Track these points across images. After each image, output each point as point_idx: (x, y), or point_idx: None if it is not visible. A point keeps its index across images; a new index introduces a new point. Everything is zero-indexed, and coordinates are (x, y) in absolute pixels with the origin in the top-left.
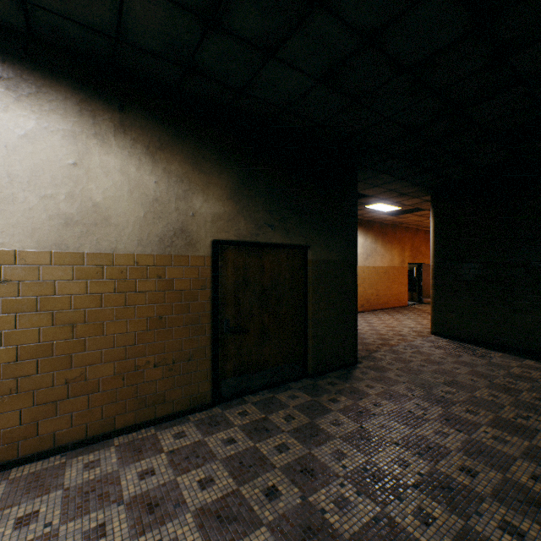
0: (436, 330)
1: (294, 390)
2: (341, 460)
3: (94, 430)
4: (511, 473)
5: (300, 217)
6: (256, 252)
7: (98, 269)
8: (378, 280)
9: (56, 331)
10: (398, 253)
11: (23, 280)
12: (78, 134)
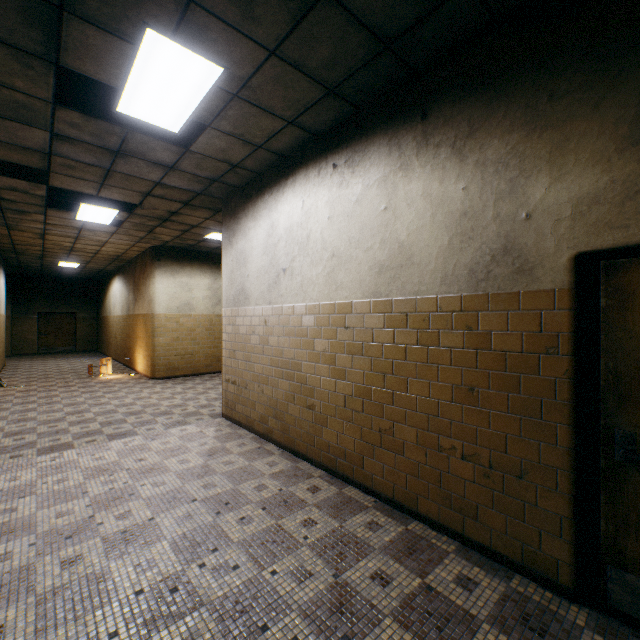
0: None
1: None
2: None
3: (399, 496)
4: None
5: None
6: None
7: (402, 316)
8: None
9: (373, 377)
10: None
11: (355, 327)
12: (387, 176)
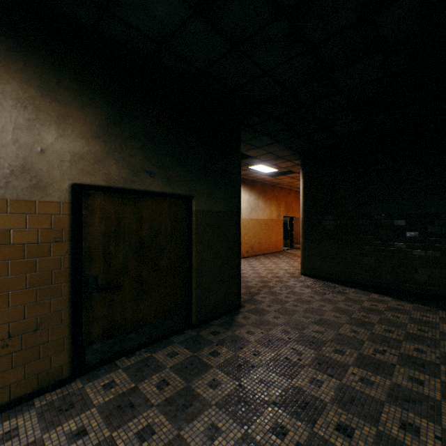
0: (305, 272)
1: (175, 345)
2: (214, 440)
3: None
4: (383, 424)
5: (183, 166)
6: (132, 200)
7: None
8: (260, 230)
9: None
10: (276, 208)
11: None
12: None
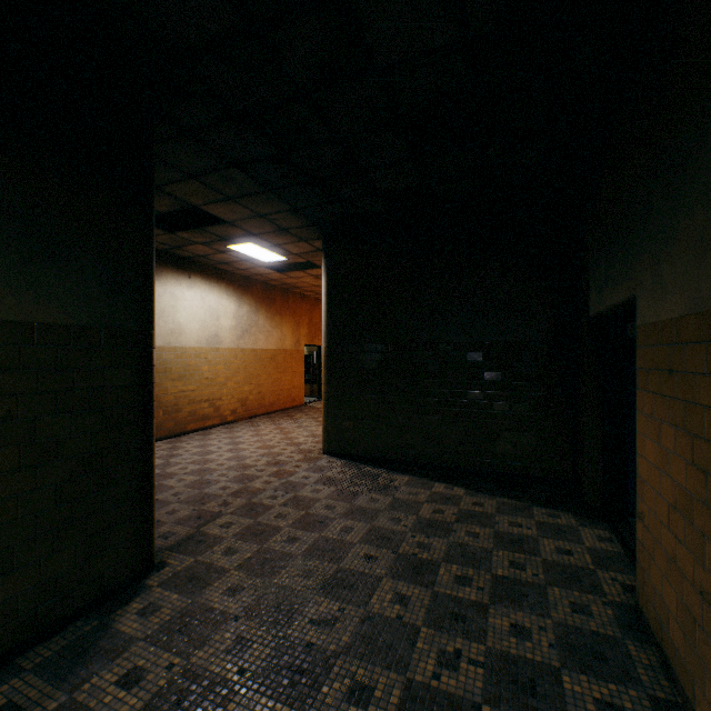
0: (330, 447)
1: None
2: None
3: None
4: None
5: None
6: None
7: None
8: (261, 369)
9: None
10: (292, 330)
11: None
12: None
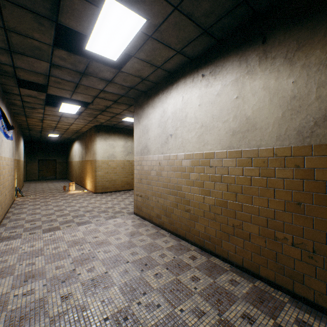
0: None
1: None
2: None
3: (246, 264)
4: None
5: None
6: None
7: (248, 160)
8: None
9: (228, 195)
10: None
11: (216, 166)
12: (238, 79)
